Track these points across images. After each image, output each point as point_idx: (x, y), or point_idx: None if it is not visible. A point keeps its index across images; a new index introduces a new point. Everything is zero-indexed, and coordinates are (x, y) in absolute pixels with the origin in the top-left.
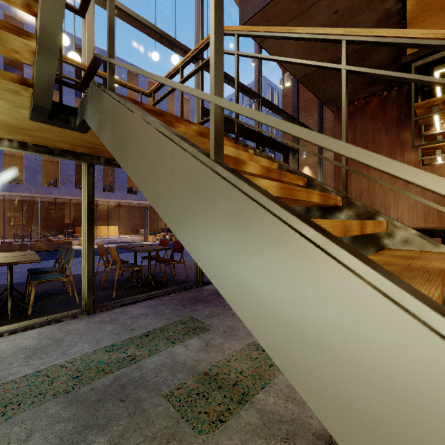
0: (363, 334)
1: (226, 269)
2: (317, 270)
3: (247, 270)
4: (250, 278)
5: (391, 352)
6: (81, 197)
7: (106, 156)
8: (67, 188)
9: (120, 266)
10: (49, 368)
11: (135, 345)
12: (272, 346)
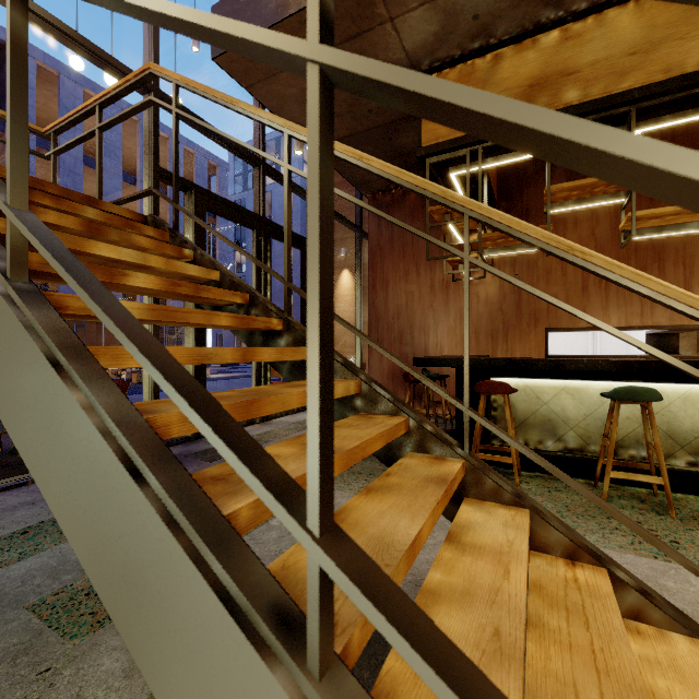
0: (74, 439)
1: (8, 400)
2: (56, 391)
3: (21, 398)
4: (23, 406)
5: (83, 448)
6: None
7: None
8: None
9: None
10: None
11: None
12: (35, 468)
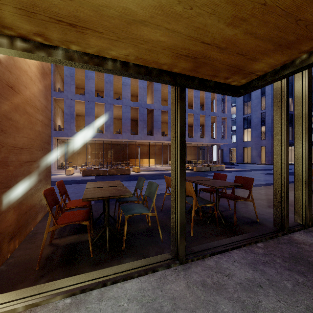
0: None
1: None
2: None
3: None
4: None
5: None
6: (134, 140)
7: (200, 76)
8: (126, 134)
9: (195, 202)
10: None
11: None
12: None
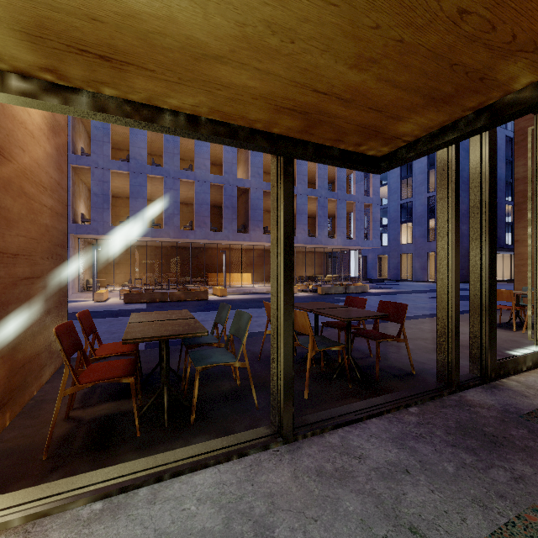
0: None
1: None
2: None
3: None
4: None
5: None
6: (215, 241)
7: (316, 140)
8: (202, 231)
9: (312, 344)
10: None
11: None
12: None
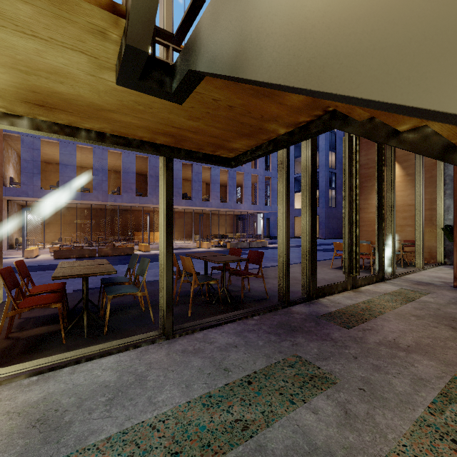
0: None
1: None
2: None
3: None
4: None
5: None
6: (141, 204)
7: (186, 148)
8: (128, 196)
9: (195, 279)
10: (136, 427)
11: (238, 399)
12: None
